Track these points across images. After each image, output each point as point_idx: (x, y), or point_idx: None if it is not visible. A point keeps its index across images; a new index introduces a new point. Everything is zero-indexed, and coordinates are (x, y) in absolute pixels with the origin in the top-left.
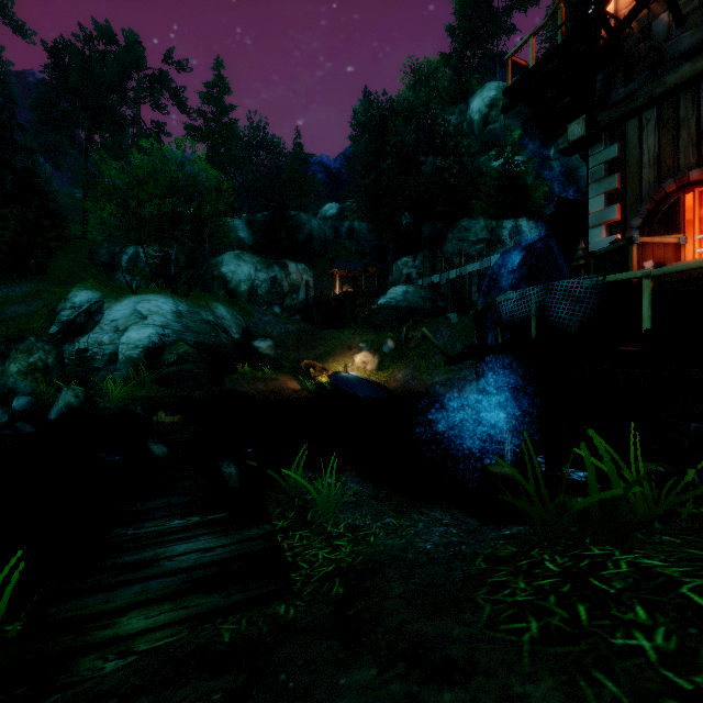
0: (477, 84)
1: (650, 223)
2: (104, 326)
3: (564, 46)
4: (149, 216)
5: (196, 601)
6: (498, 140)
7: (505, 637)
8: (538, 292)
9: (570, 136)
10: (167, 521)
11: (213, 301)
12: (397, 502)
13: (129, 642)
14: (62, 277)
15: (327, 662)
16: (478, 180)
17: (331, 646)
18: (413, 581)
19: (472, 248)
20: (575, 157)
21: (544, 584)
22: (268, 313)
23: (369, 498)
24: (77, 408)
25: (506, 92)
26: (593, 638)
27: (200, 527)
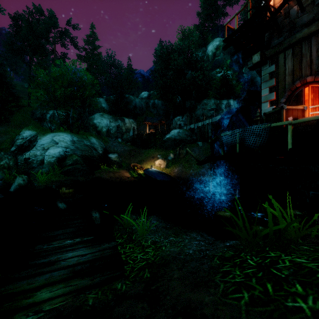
0: (210, 38)
1: (289, 101)
2: (38, 147)
3: (250, 20)
4: (59, 96)
5: (76, 282)
6: (220, 64)
7: (232, 302)
8: (240, 131)
9: (253, 61)
10: (64, 241)
11: (90, 136)
12: (175, 229)
13: (40, 305)
14: (17, 124)
15: (141, 316)
16: (211, 82)
17: (143, 307)
18: (184, 270)
19: (208, 113)
20: (254, 72)
21: (249, 272)
22: (115, 141)
23: (162, 227)
24: (24, 185)
25: (225, 40)
26: (277, 302)
27: (80, 244)
